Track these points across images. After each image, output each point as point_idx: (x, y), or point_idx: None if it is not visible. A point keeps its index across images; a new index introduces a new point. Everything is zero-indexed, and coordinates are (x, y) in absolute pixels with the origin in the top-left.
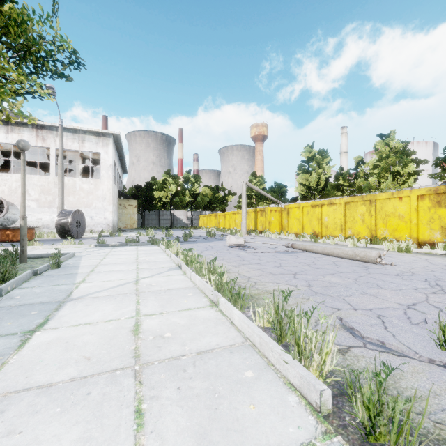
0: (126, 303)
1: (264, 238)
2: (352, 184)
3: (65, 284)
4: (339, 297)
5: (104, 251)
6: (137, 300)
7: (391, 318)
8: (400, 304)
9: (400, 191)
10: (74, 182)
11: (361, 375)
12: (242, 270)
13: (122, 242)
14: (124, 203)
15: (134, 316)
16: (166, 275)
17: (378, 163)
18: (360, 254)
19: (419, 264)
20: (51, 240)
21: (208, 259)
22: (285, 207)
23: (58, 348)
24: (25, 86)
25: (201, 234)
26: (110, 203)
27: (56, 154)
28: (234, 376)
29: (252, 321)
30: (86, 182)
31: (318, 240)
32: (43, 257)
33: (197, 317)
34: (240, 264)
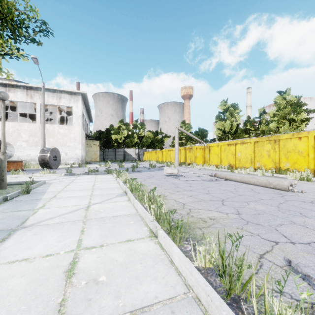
0: (71, 232)
1: (192, 169)
2: (256, 128)
3: (26, 210)
4: (270, 227)
5: (70, 179)
6: (82, 228)
7: None
8: None
9: (299, 133)
10: (54, 128)
11: None
12: (177, 196)
13: (86, 171)
14: (90, 143)
15: (74, 250)
16: (113, 201)
17: (277, 112)
18: (274, 183)
19: None
20: (35, 170)
21: (149, 186)
22: (207, 145)
23: None
24: (4, 49)
25: (145, 165)
26: (79, 143)
27: (40, 107)
28: None
29: (192, 258)
30: (62, 128)
31: (234, 170)
32: (21, 184)
33: (136, 252)
34: (175, 191)
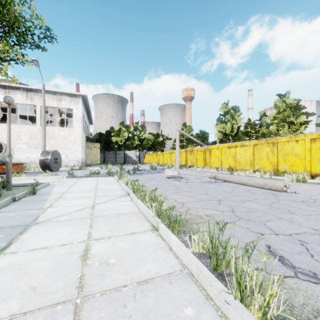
0: (81, 227)
1: (192, 171)
2: (257, 131)
3: (35, 209)
4: (260, 222)
5: (72, 181)
6: (91, 224)
7: (313, 245)
8: (314, 229)
9: (296, 136)
10: (54, 130)
11: (303, 314)
12: (177, 196)
13: (88, 174)
14: (90, 146)
15: (86, 240)
16: (117, 201)
17: (277, 115)
18: (269, 184)
19: (317, 192)
20: (36, 173)
21: (150, 188)
22: (208, 148)
23: (10, 276)
24: (10, 55)
25: (146, 168)
26: (80, 145)
27: (40, 110)
28: (174, 314)
29: (188, 246)
30: (62, 130)
31: (233, 173)
32: (25, 186)
33: (140, 241)
34: (175, 192)
